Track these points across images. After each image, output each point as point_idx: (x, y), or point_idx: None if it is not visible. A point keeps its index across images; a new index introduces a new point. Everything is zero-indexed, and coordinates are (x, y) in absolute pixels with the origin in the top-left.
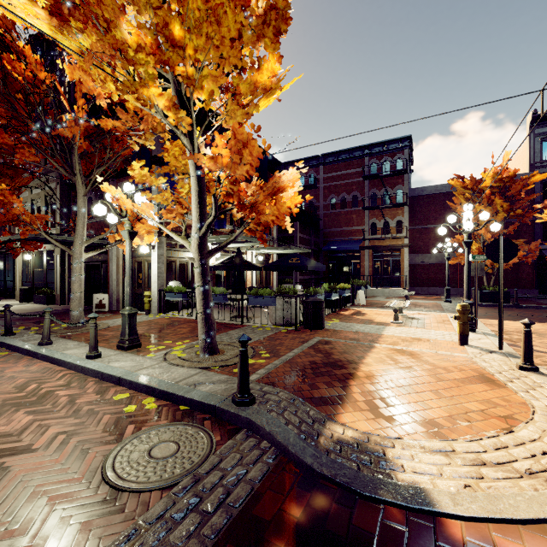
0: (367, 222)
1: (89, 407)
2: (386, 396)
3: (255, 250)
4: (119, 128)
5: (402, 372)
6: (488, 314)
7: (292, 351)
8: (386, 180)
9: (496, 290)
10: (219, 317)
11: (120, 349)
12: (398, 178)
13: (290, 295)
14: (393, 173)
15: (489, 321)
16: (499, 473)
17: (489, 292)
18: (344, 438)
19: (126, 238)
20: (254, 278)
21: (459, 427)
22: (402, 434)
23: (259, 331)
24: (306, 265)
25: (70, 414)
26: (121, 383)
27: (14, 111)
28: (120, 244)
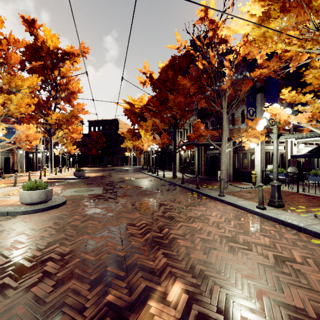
0: None
1: (299, 243)
2: None
3: None
4: (263, 73)
5: None
6: None
7: None
8: None
9: None
10: (317, 193)
11: (270, 206)
12: None
13: None
14: None
15: None
16: None
17: None
18: None
19: (274, 138)
20: None
21: None
22: None
23: None
24: None
25: (292, 244)
26: (304, 231)
27: (202, 84)
28: (243, 143)
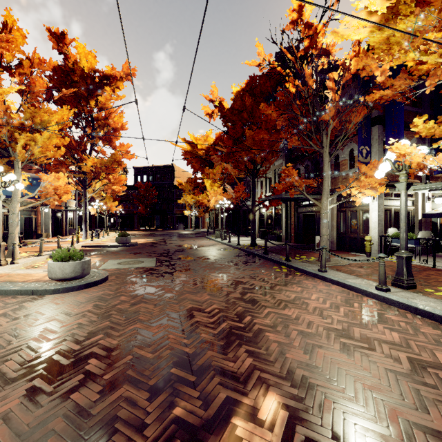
0: None
1: None
2: None
3: None
4: (385, 96)
5: None
6: None
7: None
8: None
9: None
10: None
11: (396, 286)
12: None
13: None
14: None
15: None
16: None
17: None
18: None
19: (401, 189)
20: None
21: None
22: None
23: None
24: None
25: (434, 343)
26: None
27: (294, 114)
28: (353, 197)
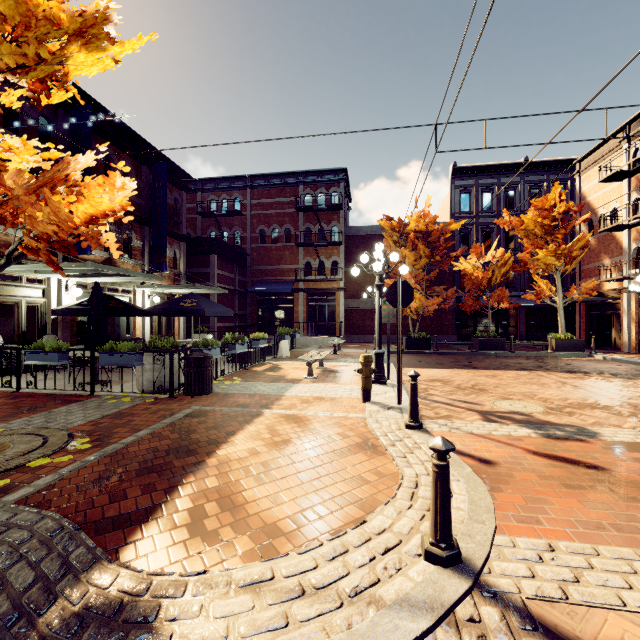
0: (302, 261)
1: None
2: (232, 492)
3: (149, 289)
4: None
5: (275, 449)
6: (409, 362)
7: (136, 434)
8: (322, 215)
9: (420, 336)
10: (62, 385)
11: None
12: (334, 213)
13: (163, 349)
14: (328, 208)
15: (407, 370)
16: (314, 608)
17: (414, 339)
18: (103, 596)
19: None
20: (147, 326)
21: (304, 529)
22: (215, 561)
23: (110, 403)
24: (203, 309)
25: None
26: None
27: None
28: None
